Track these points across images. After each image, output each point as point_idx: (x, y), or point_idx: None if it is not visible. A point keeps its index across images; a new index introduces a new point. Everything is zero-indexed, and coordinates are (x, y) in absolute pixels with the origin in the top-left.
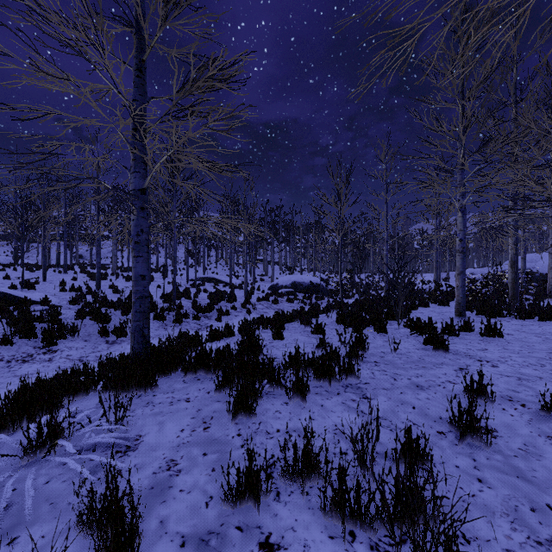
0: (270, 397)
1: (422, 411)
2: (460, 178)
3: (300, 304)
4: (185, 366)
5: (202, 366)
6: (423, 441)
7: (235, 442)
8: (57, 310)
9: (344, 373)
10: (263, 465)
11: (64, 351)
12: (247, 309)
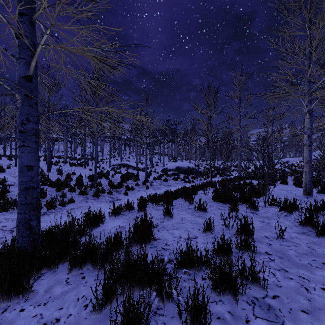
0: (159, 321)
1: None
2: (307, 88)
3: (182, 181)
4: (70, 262)
5: (89, 259)
6: None
7: None
8: (6, 188)
9: (245, 278)
10: None
11: (1, 222)
12: (146, 185)
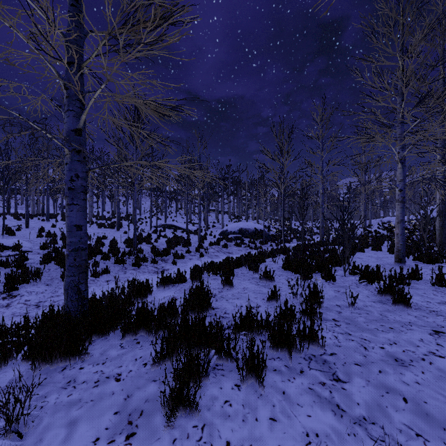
0: (218, 374)
1: (419, 408)
2: (399, 131)
3: (246, 247)
4: (123, 327)
5: (143, 325)
6: None
7: None
8: (24, 255)
9: (304, 339)
10: None
11: (23, 296)
12: (200, 253)
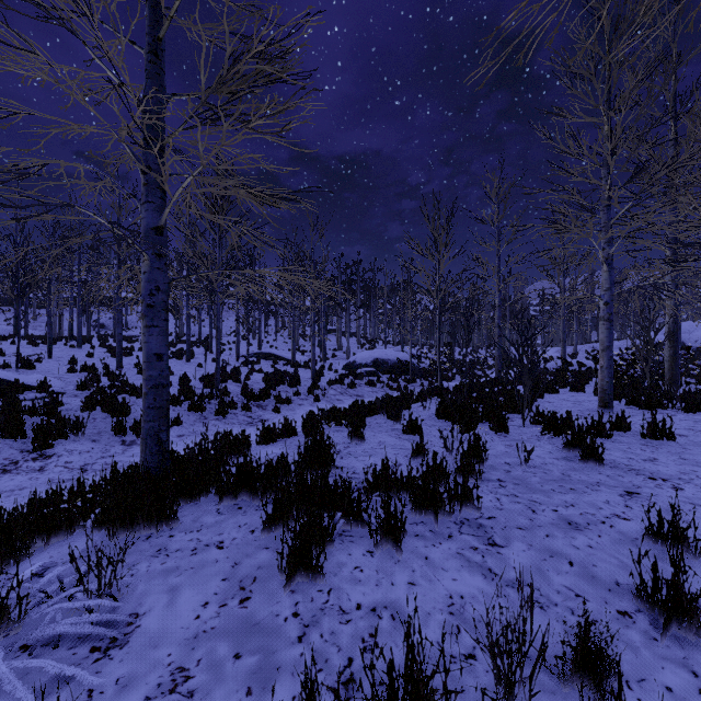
0: (345, 540)
1: (585, 571)
2: (605, 218)
3: (385, 388)
4: (221, 488)
5: (245, 487)
6: (597, 630)
7: (288, 631)
8: (57, 398)
9: (456, 500)
10: (334, 681)
11: (62, 456)
12: (315, 395)
